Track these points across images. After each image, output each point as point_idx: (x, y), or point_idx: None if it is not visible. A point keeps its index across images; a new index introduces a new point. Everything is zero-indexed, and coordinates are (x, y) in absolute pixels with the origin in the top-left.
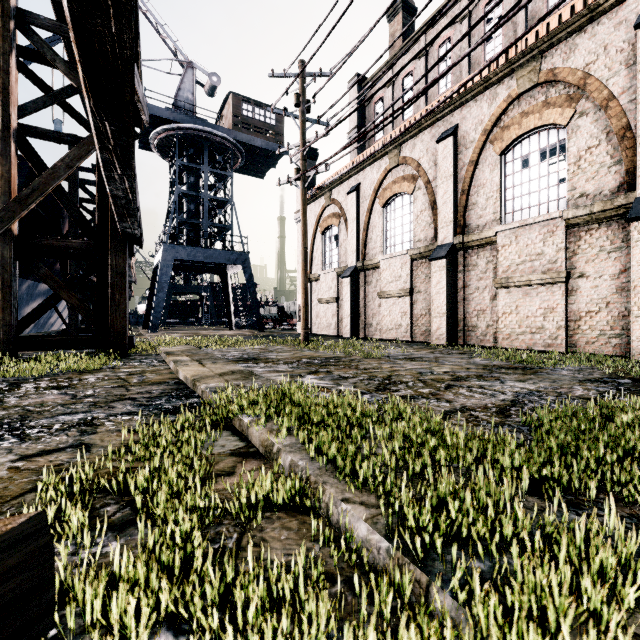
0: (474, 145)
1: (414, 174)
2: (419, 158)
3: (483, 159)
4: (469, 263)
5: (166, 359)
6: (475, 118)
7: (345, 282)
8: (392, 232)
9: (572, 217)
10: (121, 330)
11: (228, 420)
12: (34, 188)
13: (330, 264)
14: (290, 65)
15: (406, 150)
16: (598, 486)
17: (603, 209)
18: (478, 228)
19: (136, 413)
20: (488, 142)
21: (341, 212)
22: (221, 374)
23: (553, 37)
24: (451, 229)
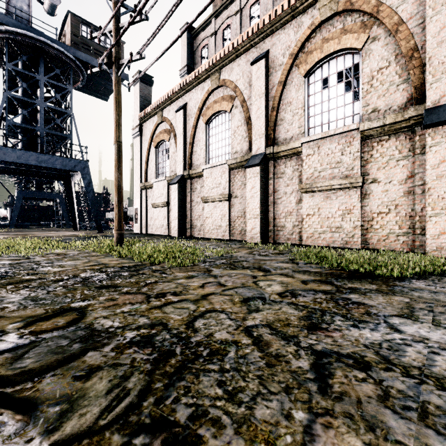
0: (283, 68)
1: (232, 94)
2: (236, 80)
3: (290, 80)
4: (278, 171)
5: None
6: (283, 44)
7: (173, 188)
8: (214, 146)
9: (367, 129)
10: None
11: None
12: None
13: (162, 174)
14: None
15: (225, 73)
16: None
17: (395, 121)
18: (286, 141)
19: None
20: (294, 65)
21: (171, 128)
22: None
23: None
24: (263, 141)
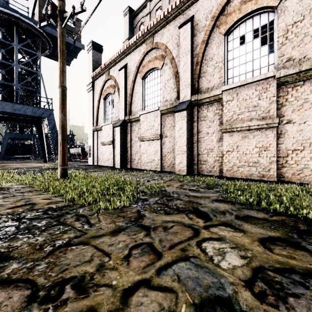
0: (205, 29)
1: (163, 54)
2: (166, 42)
3: (212, 39)
4: (201, 115)
5: None
6: (206, 9)
7: (117, 130)
8: (148, 96)
9: (283, 76)
10: None
11: None
12: None
13: (109, 119)
14: None
15: (157, 38)
16: None
17: (311, 67)
18: (208, 89)
19: None
20: (215, 26)
21: (115, 84)
22: None
23: None
24: (189, 90)
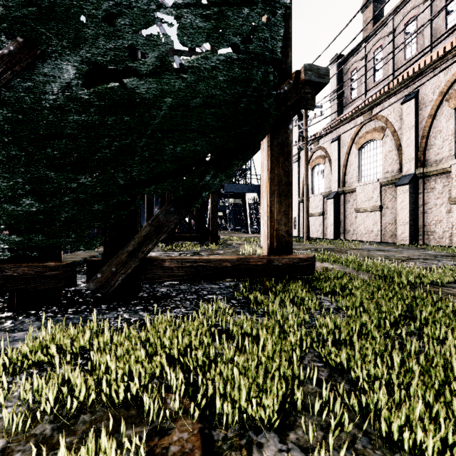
0: (432, 103)
1: (383, 126)
2: (387, 115)
3: (440, 113)
4: (428, 187)
5: (240, 246)
6: (433, 84)
7: (329, 202)
8: (365, 167)
9: None
10: (215, 232)
11: None
12: None
13: (317, 190)
14: None
15: (376, 110)
16: None
17: None
18: (436, 162)
19: None
20: (444, 100)
21: (326, 155)
22: None
23: None
24: (413, 164)
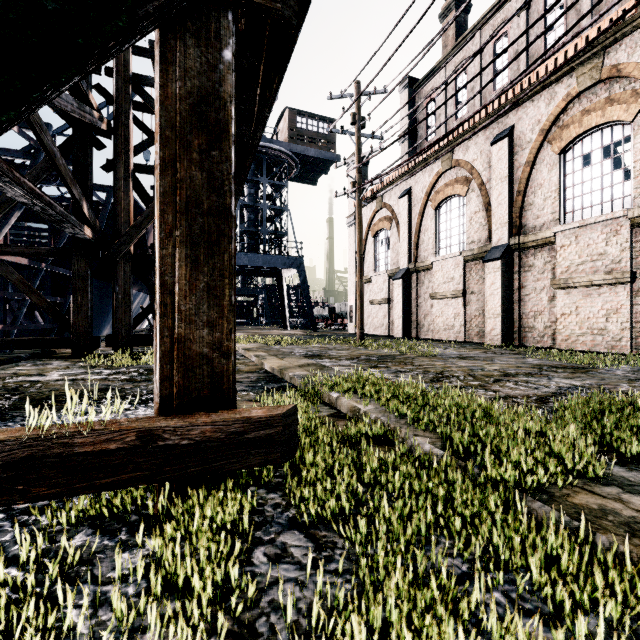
0: (531, 145)
1: (467, 176)
2: (472, 160)
3: (540, 159)
4: (525, 264)
5: (246, 354)
6: (532, 118)
7: (397, 284)
8: (444, 234)
9: (638, 216)
10: None
11: (318, 397)
12: (145, 216)
13: (381, 266)
14: (347, 87)
15: (459, 153)
16: (601, 445)
17: None
18: (535, 229)
19: (249, 391)
20: (546, 142)
21: (392, 216)
22: (300, 366)
23: (617, 32)
24: (506, 230)
